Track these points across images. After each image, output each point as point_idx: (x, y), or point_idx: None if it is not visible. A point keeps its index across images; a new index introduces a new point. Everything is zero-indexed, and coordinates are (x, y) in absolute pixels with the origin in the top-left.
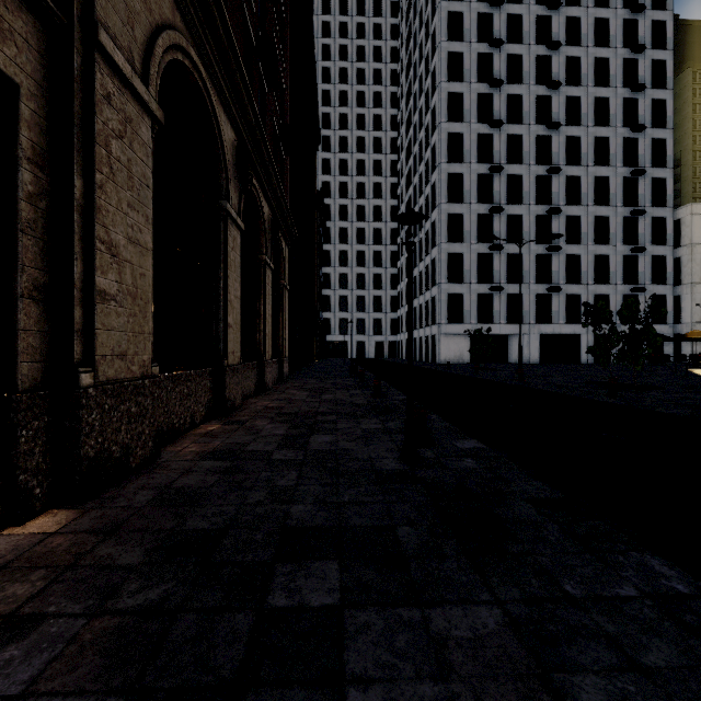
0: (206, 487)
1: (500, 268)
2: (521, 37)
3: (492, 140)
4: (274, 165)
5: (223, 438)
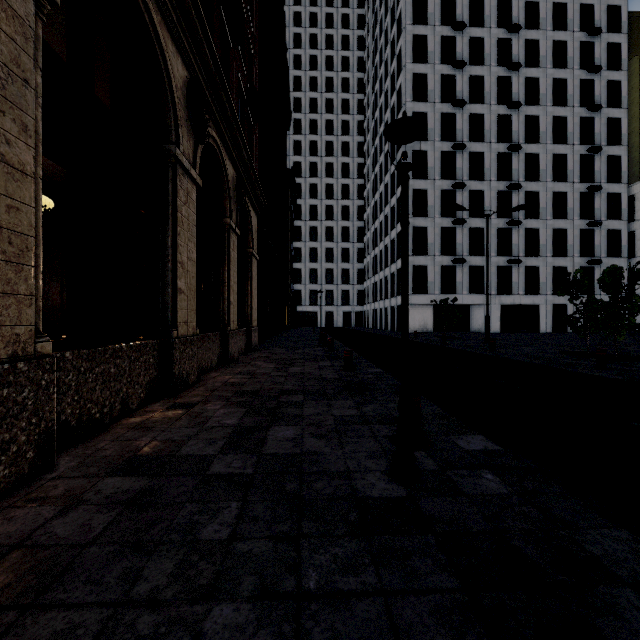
0: (80, 546)
1: (462, 242)
2: (483, 21)
3: (455, 119)
4: (238, 122)
5: (157, 432)
